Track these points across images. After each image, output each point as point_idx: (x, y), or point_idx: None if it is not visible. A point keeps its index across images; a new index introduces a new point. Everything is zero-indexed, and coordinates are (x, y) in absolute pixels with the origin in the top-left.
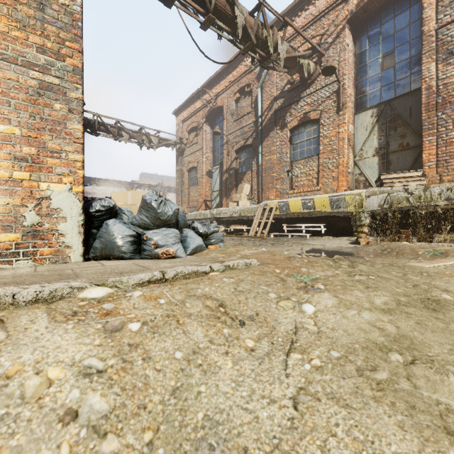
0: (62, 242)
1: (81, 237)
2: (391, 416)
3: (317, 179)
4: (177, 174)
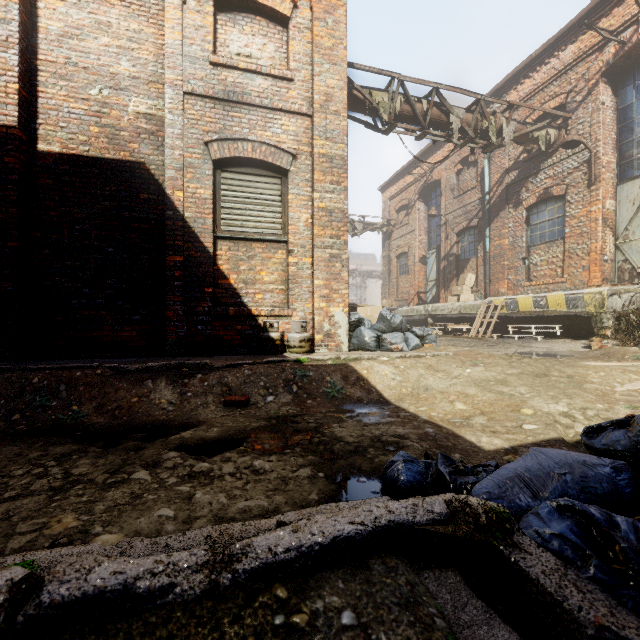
0: (339, 340)
1: (347, 337)
2: (475, 388)
3: (562, 269)
4: (383, 261)
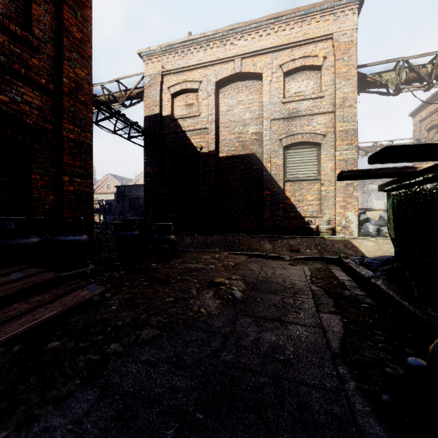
0: (352, 230)
1: (357, 229)
2: None
3: None
4: None
